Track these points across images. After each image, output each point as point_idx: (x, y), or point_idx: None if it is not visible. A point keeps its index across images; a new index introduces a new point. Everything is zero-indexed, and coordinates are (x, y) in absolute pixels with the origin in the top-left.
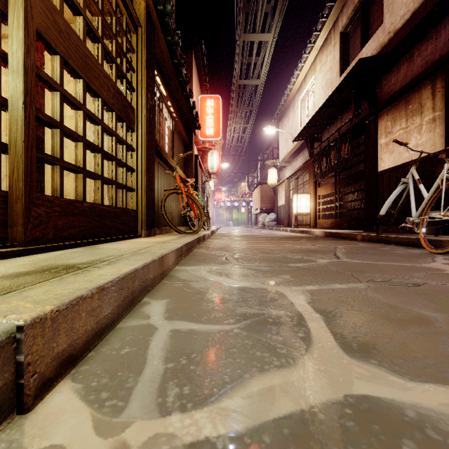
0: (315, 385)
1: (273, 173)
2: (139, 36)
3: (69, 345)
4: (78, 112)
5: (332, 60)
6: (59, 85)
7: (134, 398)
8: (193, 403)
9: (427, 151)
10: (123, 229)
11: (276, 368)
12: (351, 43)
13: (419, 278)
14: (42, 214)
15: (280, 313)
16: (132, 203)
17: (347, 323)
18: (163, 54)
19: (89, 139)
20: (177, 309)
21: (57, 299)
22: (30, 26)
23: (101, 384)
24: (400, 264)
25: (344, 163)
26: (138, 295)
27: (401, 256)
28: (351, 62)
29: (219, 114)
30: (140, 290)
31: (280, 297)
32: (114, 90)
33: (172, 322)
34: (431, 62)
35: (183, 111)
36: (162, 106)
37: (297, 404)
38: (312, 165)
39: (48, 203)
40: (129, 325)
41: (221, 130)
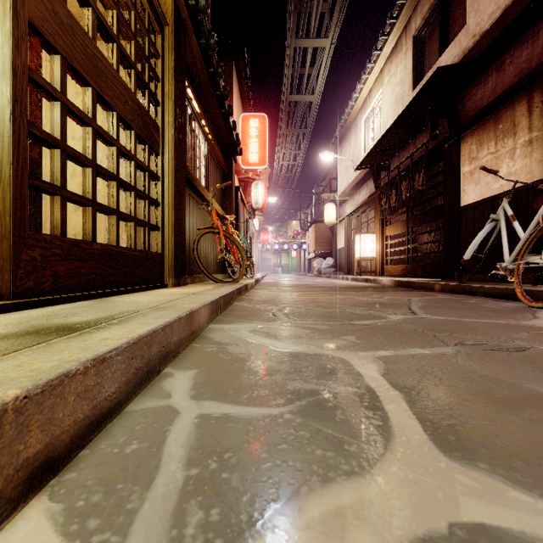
0: (404, 506)
1: (330, 209)
2: (165, 37)
3: (47, 445)
4: (86, 129)
5: (404, 71)
6: (60, 94)
7: (136, 530)
8: (224, 538)
9: (522, 180)
10: (145, 277)
11: (345, 477)
12: (426, 50)
13: (522, 341)
14: (37, 258)
15: (346, 389)
16: (157, 244)
17: (438, 405)
18: (195, 61)
19: (103, 165)
20: (208, 383)
21: (31, 378)
22: (20, 15)
23: (90, 503)
24: (494, 321)
25: (418, 197)
26: (157, 365)
27: (493, 311)
28: (427, 72)
29: (266, 137)
30: (160, 357)
31: (345, 366)
32: (132, 103)
33: (200, 403)
34: (526, 71)
35: (221, 133)
36: (195, 125)
37: (379, 540)
38: (379, 199)
39: (45, 243)
40: (142, 407)
41: (267, 157)
